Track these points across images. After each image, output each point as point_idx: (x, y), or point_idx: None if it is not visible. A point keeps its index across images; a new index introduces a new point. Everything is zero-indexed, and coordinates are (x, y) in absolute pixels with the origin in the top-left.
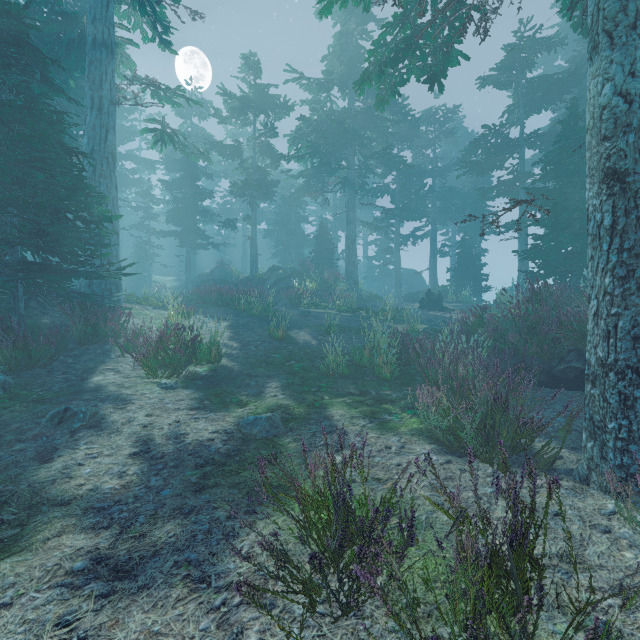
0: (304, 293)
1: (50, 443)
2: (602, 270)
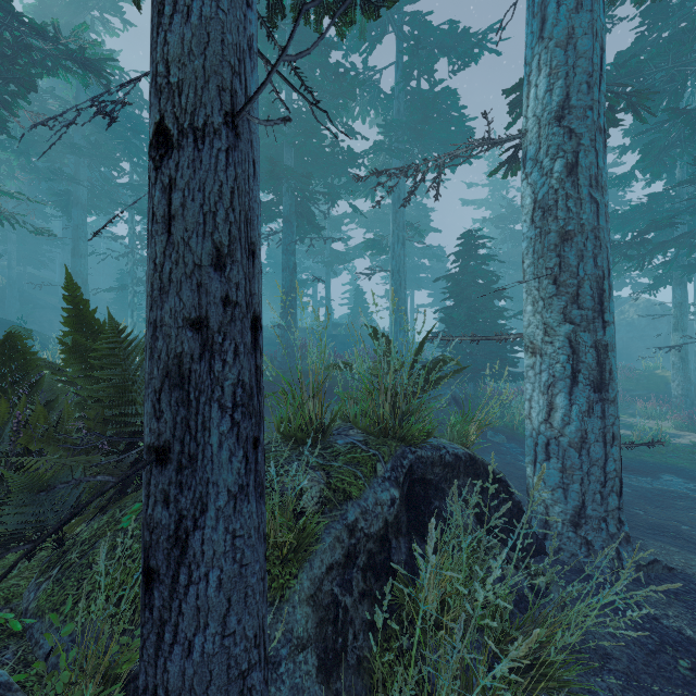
0: None
1: None
2: (680, 376)
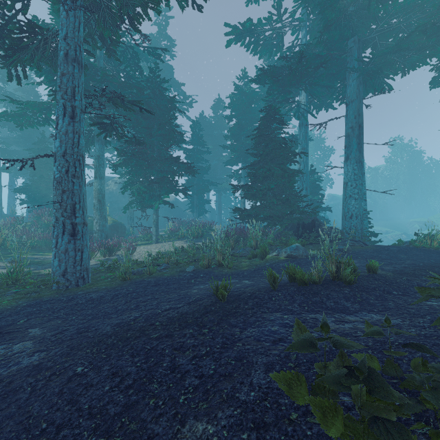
0: None
1: None
2: (98, 215)
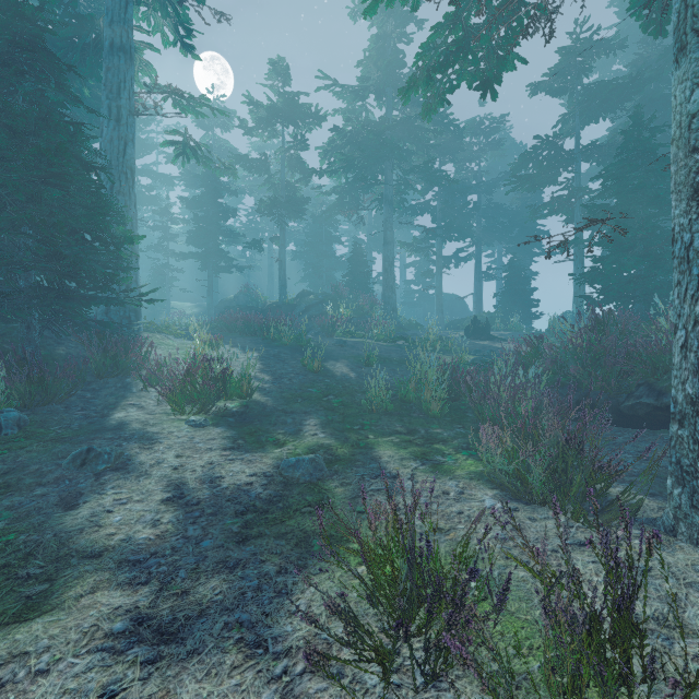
0: (338, 320)
1: (74, 487)
2: (692, 297)
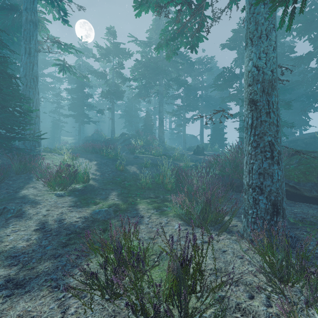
0: (137, 147)
1: None
2: (248, 143)
